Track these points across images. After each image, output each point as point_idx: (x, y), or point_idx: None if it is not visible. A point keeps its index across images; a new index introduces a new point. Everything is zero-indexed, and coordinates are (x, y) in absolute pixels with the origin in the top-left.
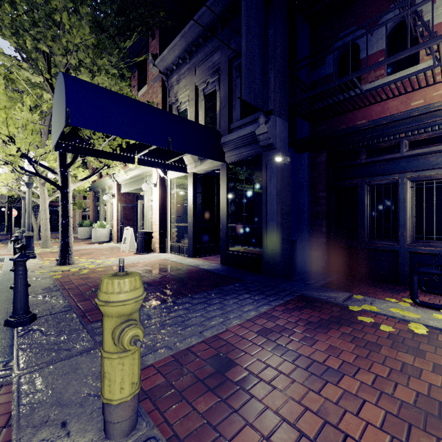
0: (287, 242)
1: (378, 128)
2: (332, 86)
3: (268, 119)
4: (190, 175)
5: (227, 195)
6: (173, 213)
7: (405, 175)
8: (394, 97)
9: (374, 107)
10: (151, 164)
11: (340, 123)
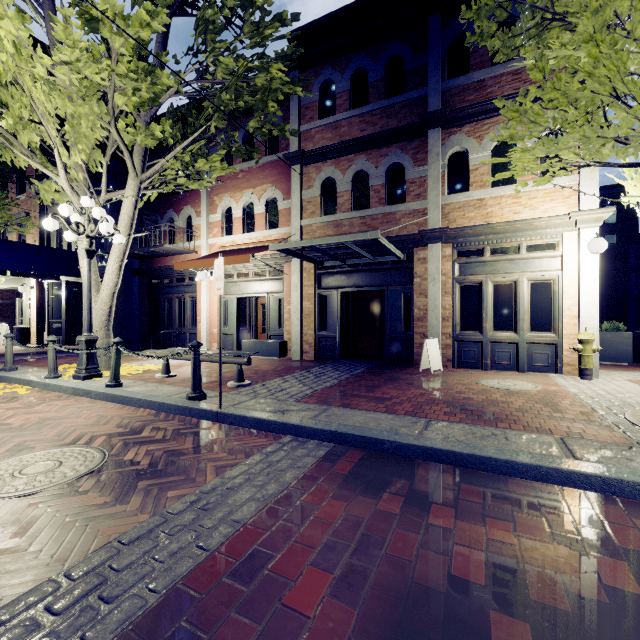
0: (120, 330)
1: (163, 270)
2: None
3: (104, 259)
4: (64, 283)
5: None
6: (51, 311)
7: (174, 295)
8: (169, 256)
9: (163, 259)
10: (24, 275)
11: (152, 263)
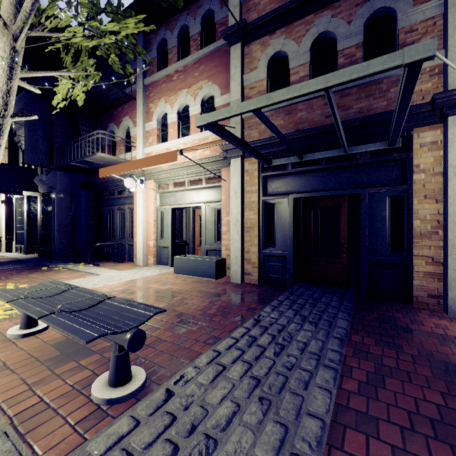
0: (66, 240)
1: (105, 183)
2: (65, 165)
3: (50, 172)
4: (25, 197)
5: (41, 212)
6: (17, 223)
7: (115, 207)
8: None
9: None
10: None
11: (97, 176)
